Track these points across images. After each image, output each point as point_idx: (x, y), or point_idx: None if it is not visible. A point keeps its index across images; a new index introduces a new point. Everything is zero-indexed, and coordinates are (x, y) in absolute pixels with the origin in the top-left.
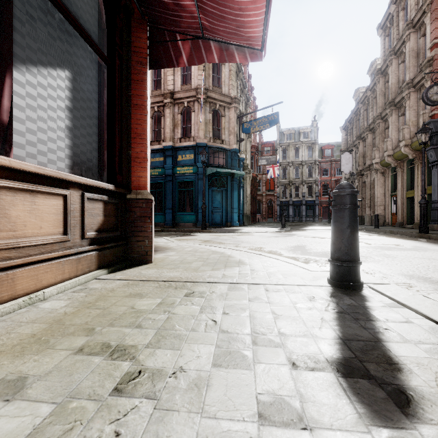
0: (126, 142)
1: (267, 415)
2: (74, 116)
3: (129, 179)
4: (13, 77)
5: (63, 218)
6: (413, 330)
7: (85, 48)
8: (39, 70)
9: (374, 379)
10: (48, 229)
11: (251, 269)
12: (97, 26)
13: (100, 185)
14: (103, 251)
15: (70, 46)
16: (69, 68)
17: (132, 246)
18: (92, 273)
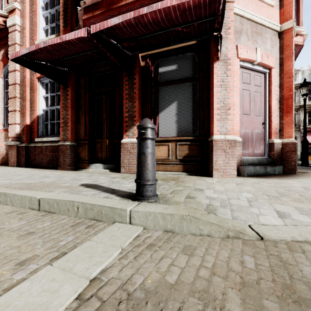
0: (208, 111)
1: (96, 181)
2: (179, 115)
3: (210, 130)
4: (159, 116)
5: (168, 152)
6: (90, 193)
7: (185, 85)
8: (166, 109)
9: (89, 185)
10: (163, 155)
11: (197, 188)
12: (192, 69)
13: (183, 138)
14: (187, 165)
15: (177, 91)
16: (177, 100)
17: (209, 166)
18: (178, 172)
